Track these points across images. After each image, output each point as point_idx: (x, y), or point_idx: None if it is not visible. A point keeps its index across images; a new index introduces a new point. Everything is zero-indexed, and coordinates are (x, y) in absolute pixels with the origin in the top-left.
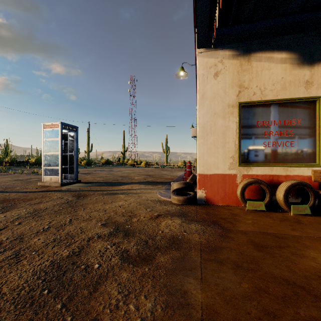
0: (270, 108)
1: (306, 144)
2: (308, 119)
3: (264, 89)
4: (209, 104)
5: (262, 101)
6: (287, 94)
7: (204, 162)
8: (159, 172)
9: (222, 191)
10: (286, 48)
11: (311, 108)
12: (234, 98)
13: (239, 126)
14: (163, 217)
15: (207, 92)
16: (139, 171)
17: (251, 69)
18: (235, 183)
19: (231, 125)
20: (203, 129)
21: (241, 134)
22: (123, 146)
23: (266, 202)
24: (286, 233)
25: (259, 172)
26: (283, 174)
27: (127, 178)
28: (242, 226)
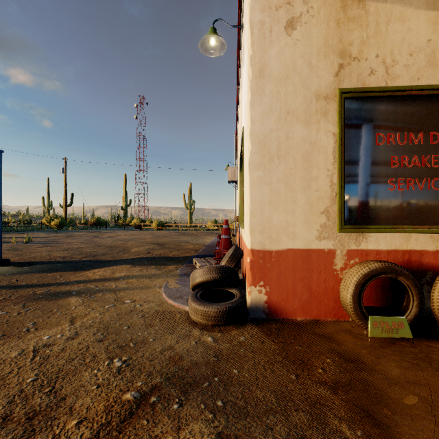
0: (403, 105)
1: None
2: None
3: (392, 63)
4: (276, 90)
5: (389, 87)
6: (438, 75)
7: (264, 223)
8: (177, 238)
9: (303, 289)
10: None
11: None
12: (329, 79)
13: (341, 141)
14: (152, 409)
15: (270, 63)
16: (144, 237)
17: (364, 17)
18: (332, 269)
19: (324, 140)
20: (263, 147)
21: (343, 160)
22: (124, 197)
23: (412, 318)
24: None
25: (381, 244)
26: (431, 249)
27: (117, 250)
28: None
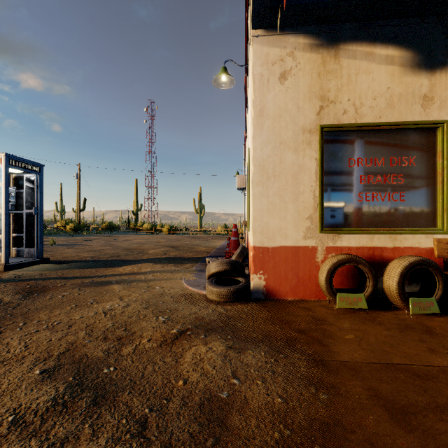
0: (369, 137)
1: (423, 197)
2: (425, 156)
3: (360, 105)
4: (272, 126)
5: (357, 124)
6: (396, 114)
7: (263, 227)
8: (189, 242)
9: (293, 276)
10: (394, 41)
11: (430, 140)
12: (313, 117)
13: (321, 165)
14: (189, 337)
15: (268, 105)
16: (157, 241)
17: (339, 70)
18: (314, 261)
19: (309, 164)
20: (262, 169)
21: (323, 178)
22: (135, 202)
23: (368, 295)
24: (426, 362)
25: (352, 242)
26: (389, 246)
27: (136, 252)
28: (342, 351)
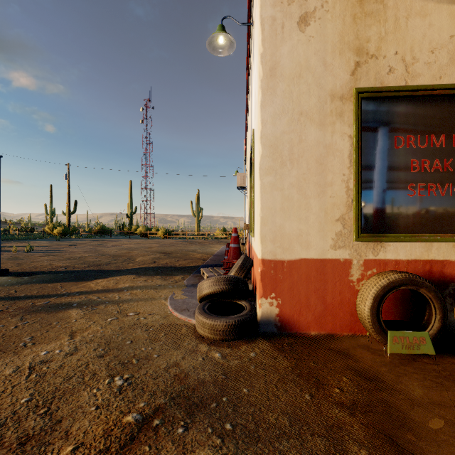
0: (424, 106)
1: None
2: None
3: (412, 61)
4: (288, 90)
5: (409, 87)
6: None
7: (275, 232)
8: (184, 247)
9: (318, 301)
10: None
11: None
12: (345, 78)
13: (357, 144)
14: (155, 433)
15: (282, 61)
16: (149, 246)
17: (383, 12)
18: (347, 280)
19: (339, 143)
20: (274, 150)
21: (360, 164)
22: (130, 205)
23: (434, 333)
24: None
25: (400, 254)
26: (454, 259)
27: (121, 259)
28: None
